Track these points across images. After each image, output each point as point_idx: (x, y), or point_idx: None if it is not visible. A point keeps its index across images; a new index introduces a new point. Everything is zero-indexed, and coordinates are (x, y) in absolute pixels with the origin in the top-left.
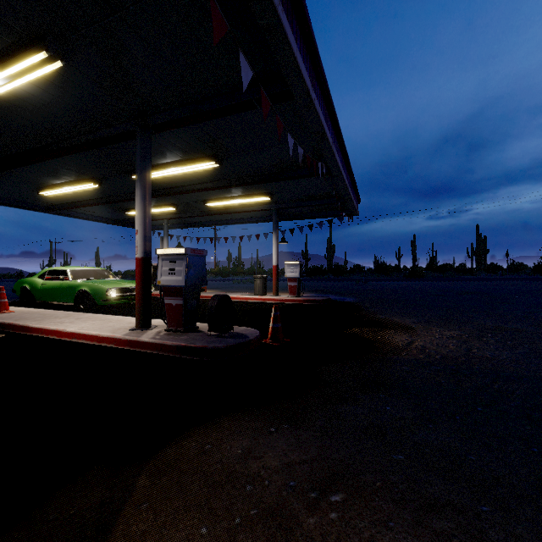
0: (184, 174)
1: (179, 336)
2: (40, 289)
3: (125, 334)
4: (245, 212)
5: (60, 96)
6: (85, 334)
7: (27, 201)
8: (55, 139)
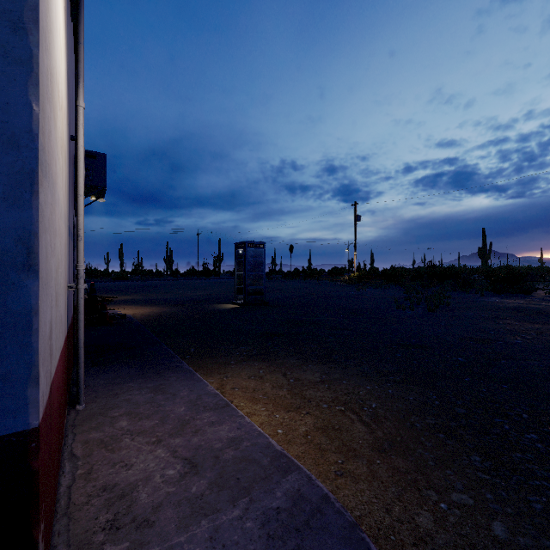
0: None
1: None
2: None
3: None
4: None
5: None
6: None
7: None
8: None
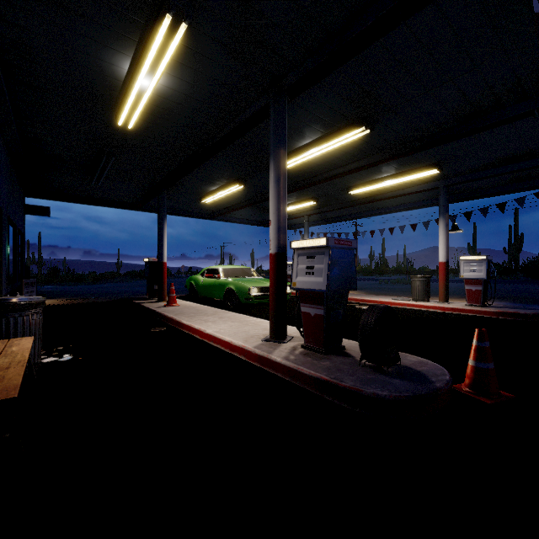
0: (324, 156)
1: (318, 360)
2: (201, 285)
3: (256, 345)
4: (397, 196)
5: (197, 84)
6: (220, 339)
7: (196, 210)
8: (203, 141)
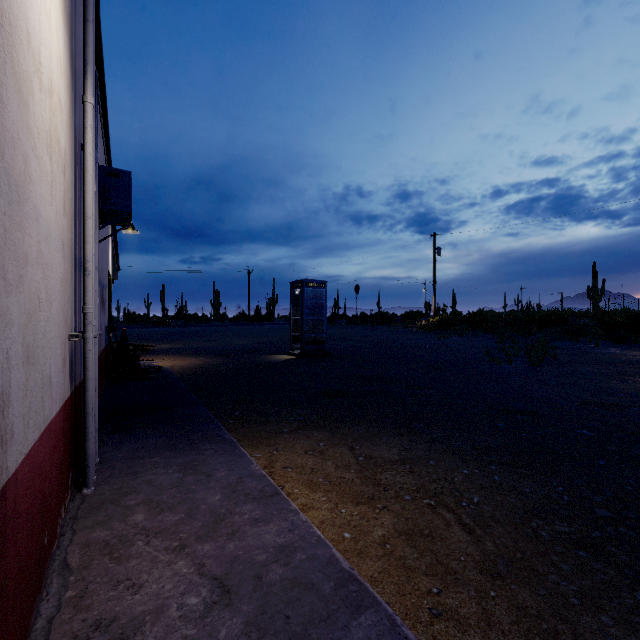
0: None
1: None
2: None
3: None
4: None
5: None
6: None
7: None
8: None
